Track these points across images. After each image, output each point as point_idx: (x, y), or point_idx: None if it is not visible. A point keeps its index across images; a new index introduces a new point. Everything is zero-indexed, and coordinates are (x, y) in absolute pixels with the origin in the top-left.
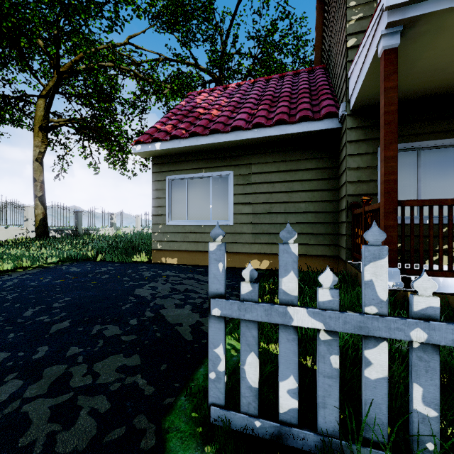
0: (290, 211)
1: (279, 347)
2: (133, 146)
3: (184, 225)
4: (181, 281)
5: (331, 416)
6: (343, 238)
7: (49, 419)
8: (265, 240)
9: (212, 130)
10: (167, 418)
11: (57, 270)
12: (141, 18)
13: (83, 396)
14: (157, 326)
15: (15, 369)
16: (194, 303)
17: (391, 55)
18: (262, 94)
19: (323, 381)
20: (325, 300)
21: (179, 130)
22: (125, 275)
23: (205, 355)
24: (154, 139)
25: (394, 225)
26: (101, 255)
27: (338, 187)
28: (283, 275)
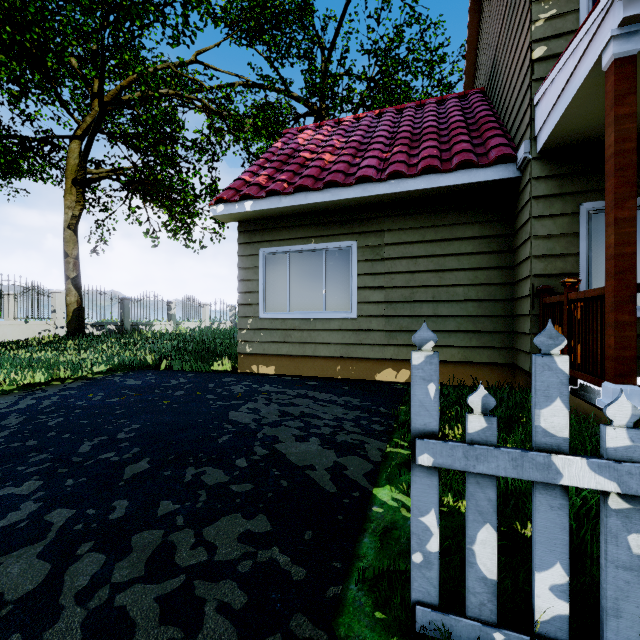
0: (441, 299)
1: (536, 518)
2: (213, 206)
3: (284, 319)
4: (290, 400)
5: (630, 630)
6: (525, 339)
7: (160, 619)
8: (404, 341)
9: (326, 183)
10: (338, 620)
11: (108, 383)
12: (219, 24)
13: (201, 582)
14: (279, 470)
15: (88, 536)
16: (320, 434)
17: (626, 67)
18: (395, 131)
19: (614, 574)
20: (618, 446)
21: (278, 183)
22: (207, 391)
23: (364, 517)
24: (241, 196)
25: (630, 322)
26: (166, 361)
27: (514, 264)
28: (542, 405)
